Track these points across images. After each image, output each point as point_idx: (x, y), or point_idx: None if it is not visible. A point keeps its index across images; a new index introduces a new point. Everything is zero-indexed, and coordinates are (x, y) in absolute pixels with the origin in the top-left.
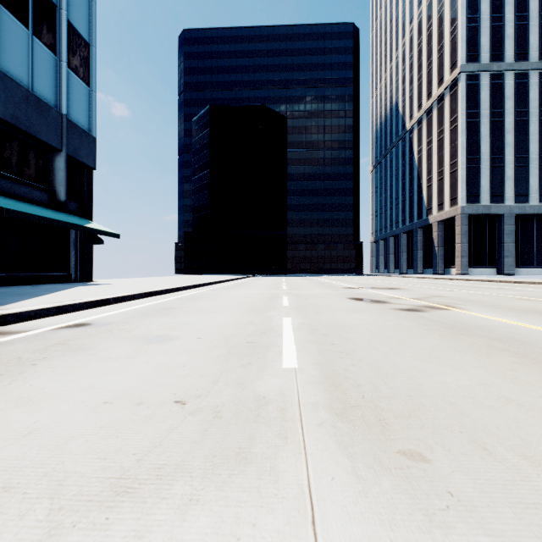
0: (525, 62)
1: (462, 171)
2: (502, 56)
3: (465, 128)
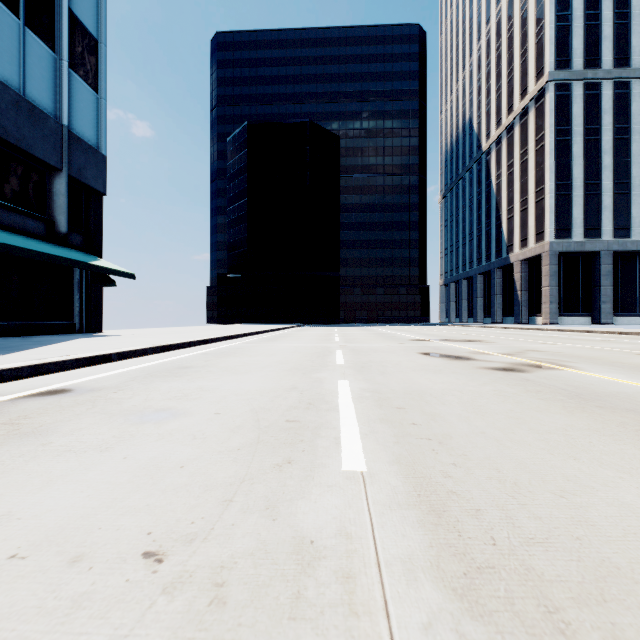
0: (626, 68)
1: (550, 200)
2: (598, 61)
3: (554, 148)
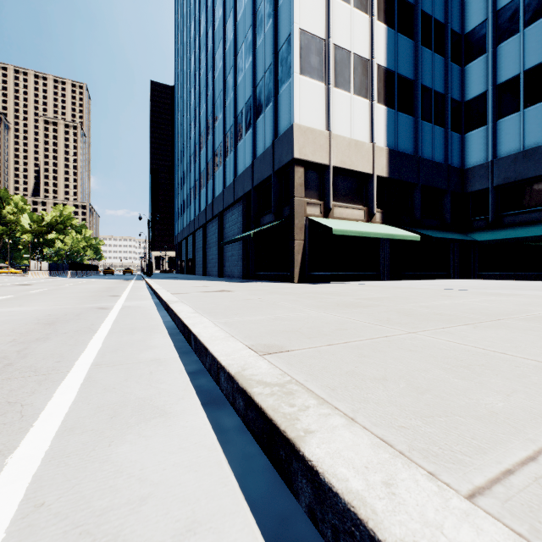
0: None
1: None
2: None
3: None
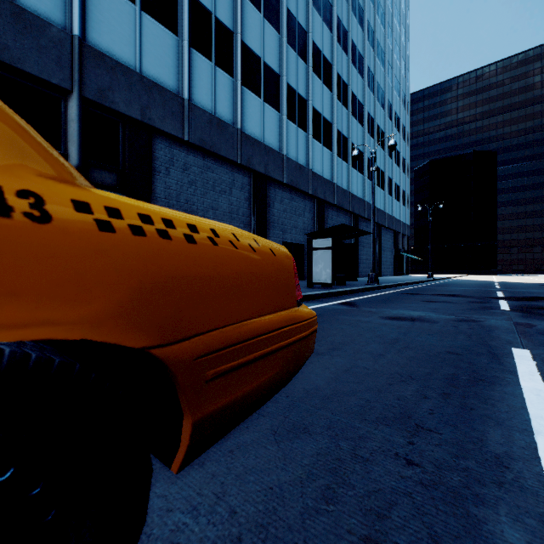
0: None
1: None
2: None
3: None
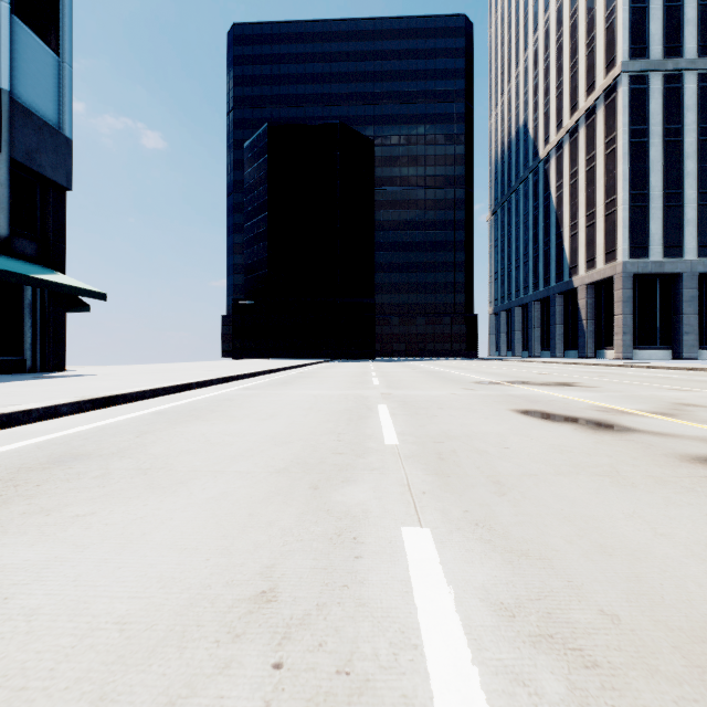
0: None
1: (624, 212)
2: (680, 49)
3: (627, 151)
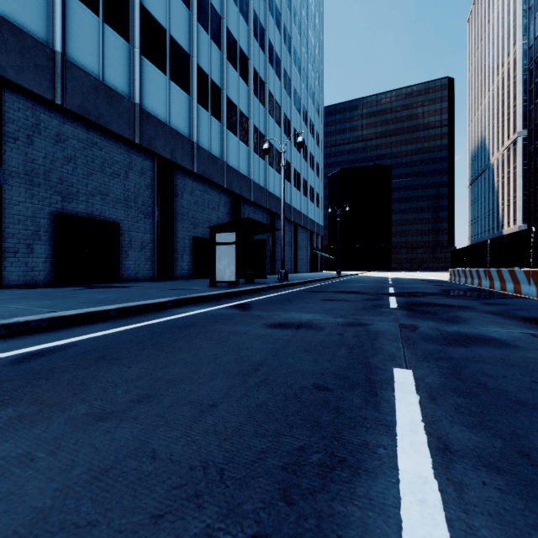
0: None
1: (519, 202)
2: None
3: (521, 173)
